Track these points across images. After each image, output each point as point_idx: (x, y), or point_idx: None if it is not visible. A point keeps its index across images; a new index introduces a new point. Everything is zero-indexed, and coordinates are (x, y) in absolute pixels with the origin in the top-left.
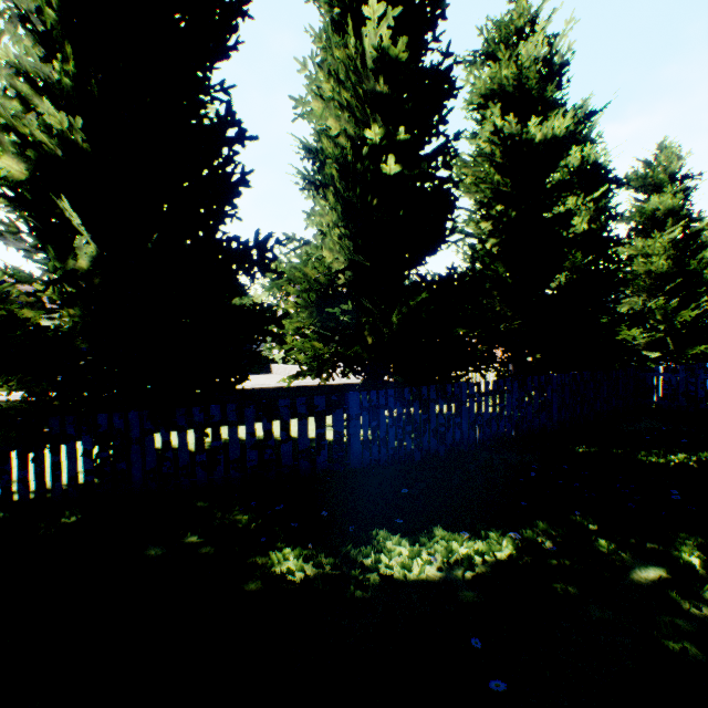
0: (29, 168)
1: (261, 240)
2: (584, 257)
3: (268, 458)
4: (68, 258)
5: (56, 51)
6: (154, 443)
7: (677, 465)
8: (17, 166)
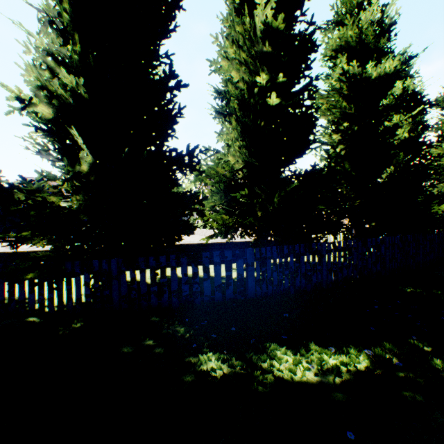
0: (54, 111)
1: (191, 150)
2: (405, 156)
3: (195, 290)
4: (75, 164)
5: (69, 40)
6: (125, 278)
7: None
8: (47, 110)
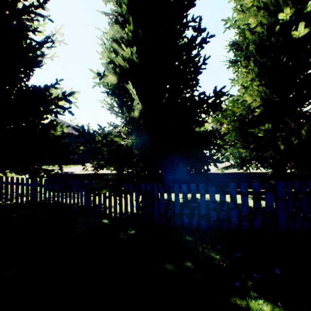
0: (117, 78)
1: (216, 92)
2: None
3: (222, 217)
4: (130, 113)
5: (126, 27)
6: (163, 200)
7: None
8: (113, 78)
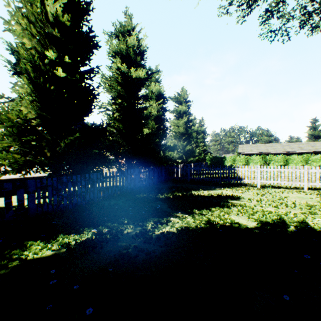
0: None
1: None
2: (157, 124)
3: None
4: None
5: None
6: None
7: (166, 197)
8: None
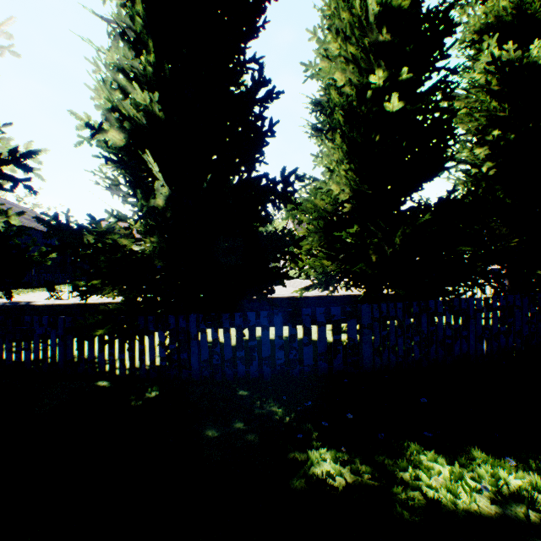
0: (125, 137)
1: (286, 176)
2: None
3: (292, 358)
4: (149, 199)
5: (142, 51)
6: (206, 339)
7: None
8: (118, 136)
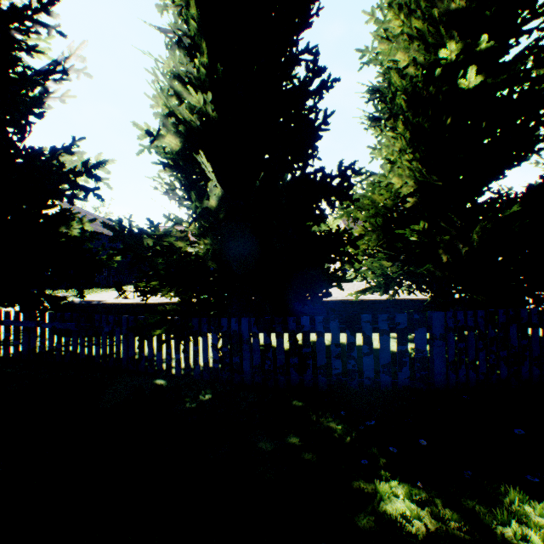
0: (180, 141)
1: (343, 170)
2: None
3: (350, 368)
4: (203, 201)
5: (196, 56)
6: (258, 344)
7: None
8: (174, 141)
